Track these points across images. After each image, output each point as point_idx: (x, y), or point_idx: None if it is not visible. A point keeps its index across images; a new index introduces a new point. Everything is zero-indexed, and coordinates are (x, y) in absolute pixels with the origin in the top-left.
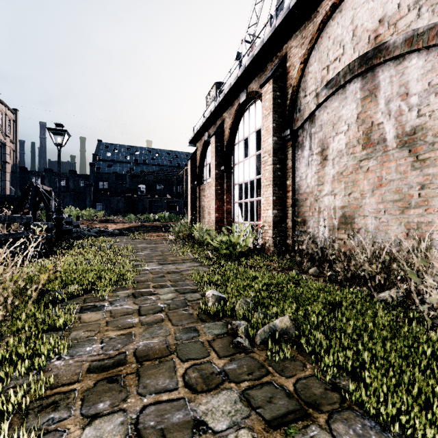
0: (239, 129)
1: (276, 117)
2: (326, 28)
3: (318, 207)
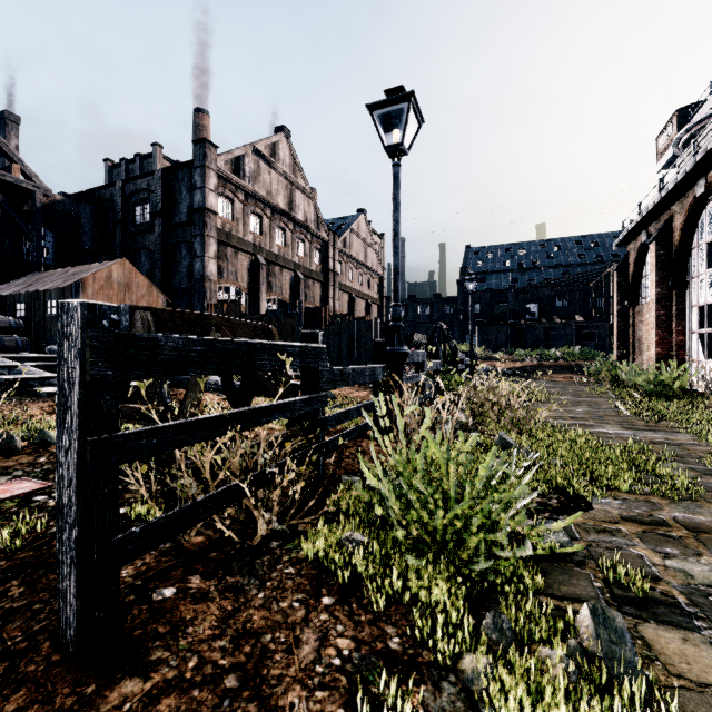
0: (698, 227)
1: None
2: None
3: None
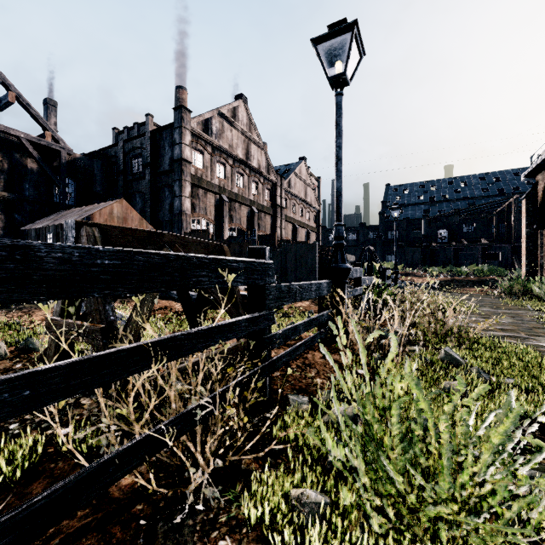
0: None
1: None
2: None
3: None
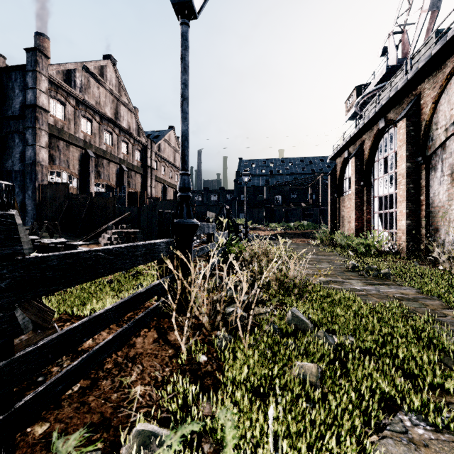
0: (378, 149)
1: (409, 147)
2: (453, 78)
3: (448, 218)
